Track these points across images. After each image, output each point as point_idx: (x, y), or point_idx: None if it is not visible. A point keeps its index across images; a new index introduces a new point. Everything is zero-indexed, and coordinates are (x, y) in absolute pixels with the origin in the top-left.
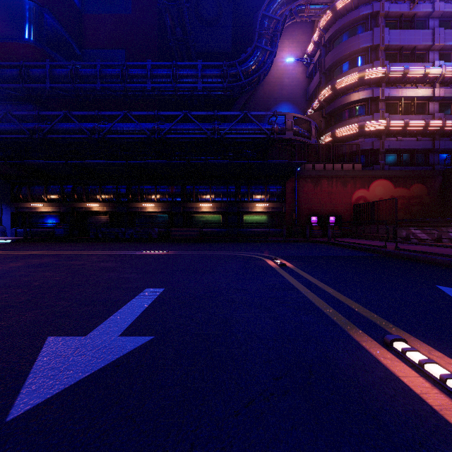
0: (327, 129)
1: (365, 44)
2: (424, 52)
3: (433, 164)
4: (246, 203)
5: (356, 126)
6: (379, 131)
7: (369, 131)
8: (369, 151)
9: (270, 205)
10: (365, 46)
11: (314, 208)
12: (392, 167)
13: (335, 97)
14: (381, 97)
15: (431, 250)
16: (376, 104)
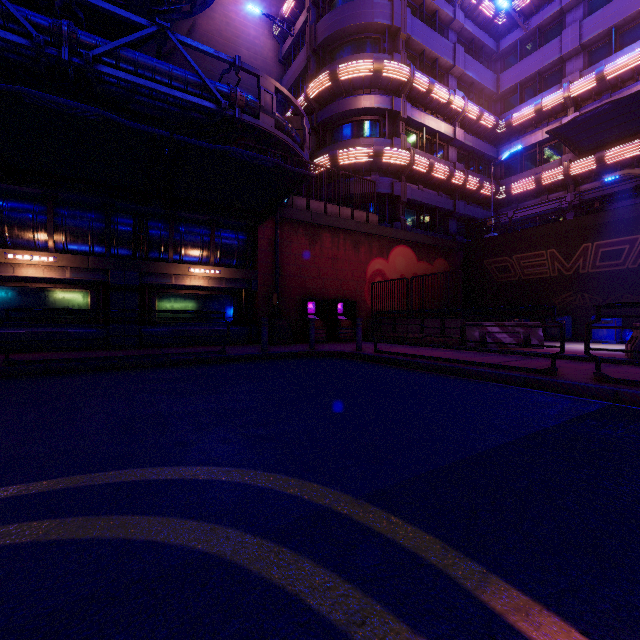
0: (321, 150)
1: (382, 20)
2: (444, 74)
3: (453, 233)
4: (165, 264)
5: (370, 151)
6: (400, 167)
7: (386, 165)
8: (386, 197)
9: (224, 274)
10: (382, 22)
11: (310, 286)
12: (414, 228)
13: (334, 96)
14: (402, 114)
15: (638, 375)
16: (395, 124)
